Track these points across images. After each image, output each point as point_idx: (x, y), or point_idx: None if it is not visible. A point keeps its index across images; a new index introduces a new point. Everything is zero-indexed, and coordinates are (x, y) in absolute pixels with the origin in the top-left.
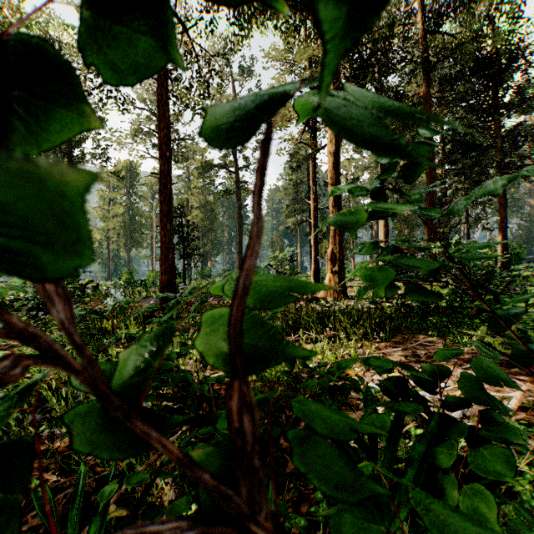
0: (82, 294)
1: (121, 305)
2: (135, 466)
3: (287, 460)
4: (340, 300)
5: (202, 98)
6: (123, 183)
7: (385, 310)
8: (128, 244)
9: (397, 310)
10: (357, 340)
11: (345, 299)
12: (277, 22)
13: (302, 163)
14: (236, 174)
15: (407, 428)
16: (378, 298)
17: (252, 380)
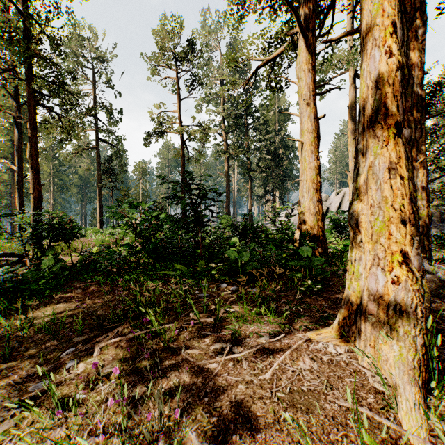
0: None
1: None
2: None
3: None
4: None
5: None
6: None
7: None
8: None
9: None
10: None
11: None
12: None
13: None
14: None
15: None
16: None
17: None
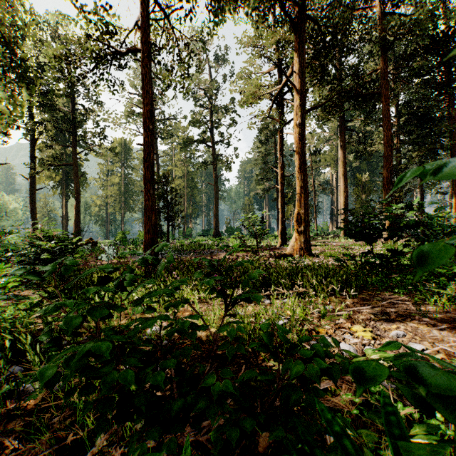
0: (72, 251)
1: (55, 268)
2: (95, 438)
3: (258, 434)
4: (305, 257)
5: (182, 78)
6: (118, 158)
7: (349, 267)
8: (123, 209)
9: (362, 268)
10: (325, 296)
11: (310, 257)
12: (248, 8)
13: (270, 137)
14: (213, 148)
15: (401, 413)
16: (340, 255)
17: (223, 335)
